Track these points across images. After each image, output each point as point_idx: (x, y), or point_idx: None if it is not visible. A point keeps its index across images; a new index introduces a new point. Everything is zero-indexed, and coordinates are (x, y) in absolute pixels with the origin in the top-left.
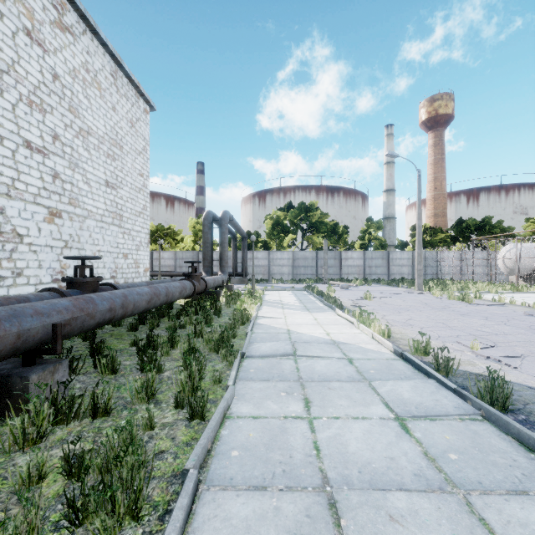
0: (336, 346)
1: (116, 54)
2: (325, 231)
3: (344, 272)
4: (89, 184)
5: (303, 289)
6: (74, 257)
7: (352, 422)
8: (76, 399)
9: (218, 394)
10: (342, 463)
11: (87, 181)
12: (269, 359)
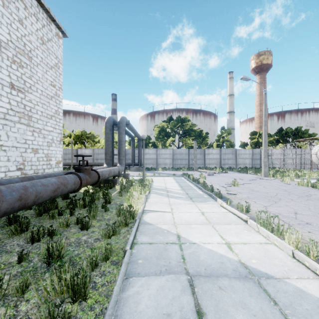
0: (260, 288)
1: None
2: (194, 136)
3: (207, 162)
4: None
5: (181, 176)
6: None
7: None
8: None
9: None
10: None
11: None
12: None
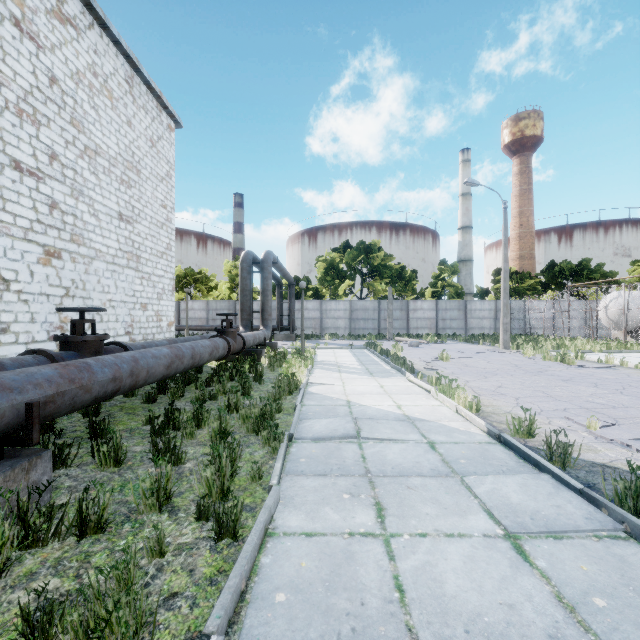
0: (411, 424)
1: (132, 55)
2: (389, 277)
3: (413, 325)
4: (98, 216)
5: (363, 347)
6: (70, 309)
7: (445, 542)
8: (56, 511)
9: (257, 497)
10: (439, 615)
11: (94, 213)
12: (325, 442)
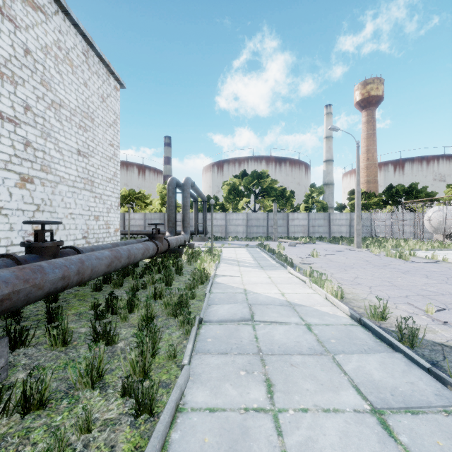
0: (292, 308)
1: (87, 35)
2: (275, 196)
3: (291, 230)
4: (61, 152)
5: (256, 246)
6: (33, 222)
7: (323, 417)
8: (4, 392)
9: (172, 374)
10: None
11: (59, 150)
12: (227, 324)
